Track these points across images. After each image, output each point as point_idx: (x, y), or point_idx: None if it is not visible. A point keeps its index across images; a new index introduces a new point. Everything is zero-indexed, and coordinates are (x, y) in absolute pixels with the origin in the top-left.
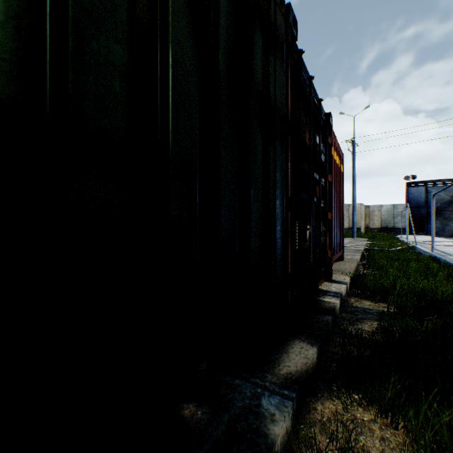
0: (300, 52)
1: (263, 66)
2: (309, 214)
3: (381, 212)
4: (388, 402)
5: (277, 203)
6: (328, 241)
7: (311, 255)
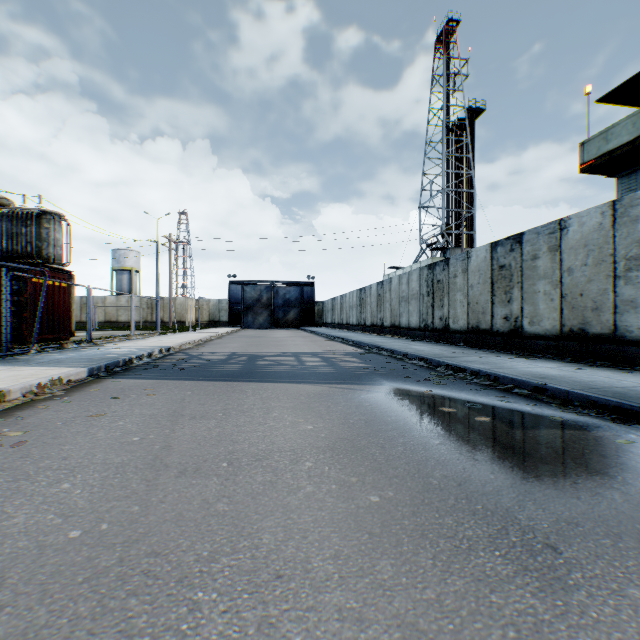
0: None
1: None
2: None
3: (210, 306)
4: None
5: None
6: (27, 327)
7: None
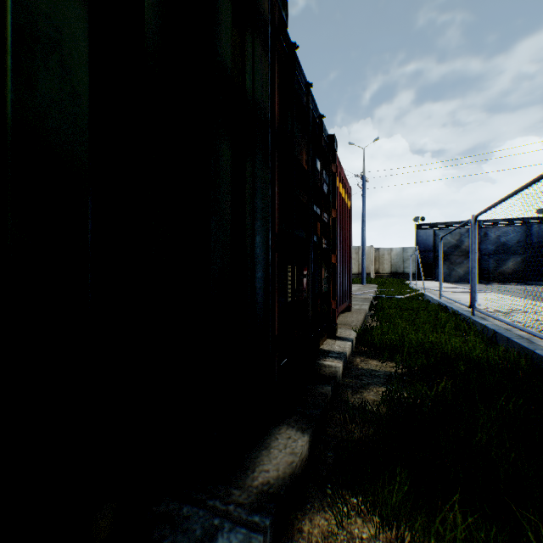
0: (293, 46)
1: (235, 45)
2: (307, 256)
3: (392, 256)
4: (394, 509)
5: (256, 240)
6: (332, 290)
7: (309, 308)
